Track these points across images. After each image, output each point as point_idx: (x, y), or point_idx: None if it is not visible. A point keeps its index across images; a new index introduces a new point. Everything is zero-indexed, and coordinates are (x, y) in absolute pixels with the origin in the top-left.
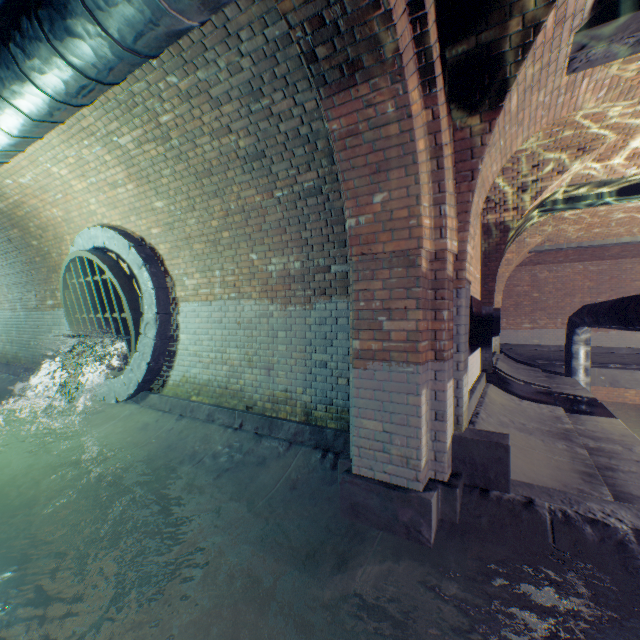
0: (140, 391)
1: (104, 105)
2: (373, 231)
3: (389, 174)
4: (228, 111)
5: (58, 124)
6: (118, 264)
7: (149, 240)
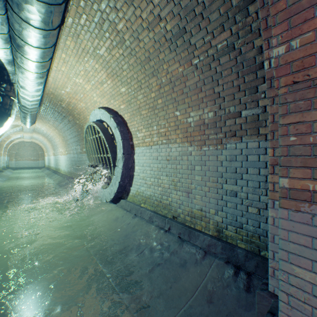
0: (116, 197)
1: (88, 28)
2: (313, 51)
3: None
4: (158, 1)
5: (52, 31)
6: (105, 127)
7: (120, 113)
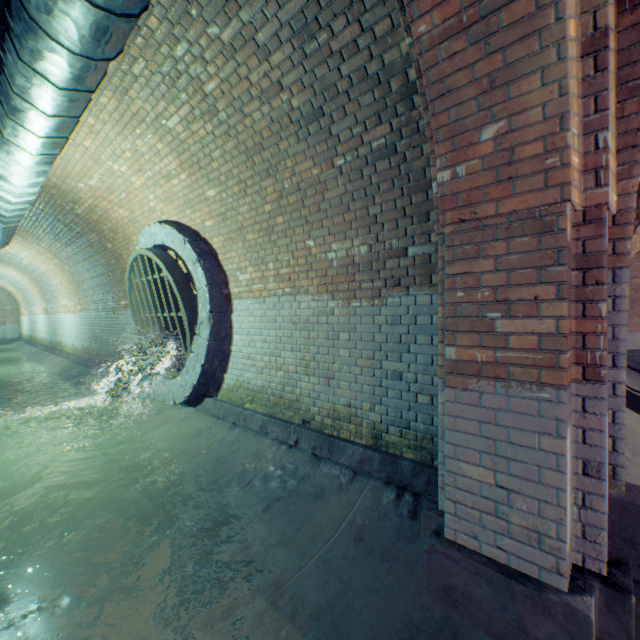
0: (196, 394)
1: (149, 82)
2: (479, 184)
3: (510, 89)
4: (278, 61)
5: (89, 94)
6: (174, 261)
7: (203, 234)
